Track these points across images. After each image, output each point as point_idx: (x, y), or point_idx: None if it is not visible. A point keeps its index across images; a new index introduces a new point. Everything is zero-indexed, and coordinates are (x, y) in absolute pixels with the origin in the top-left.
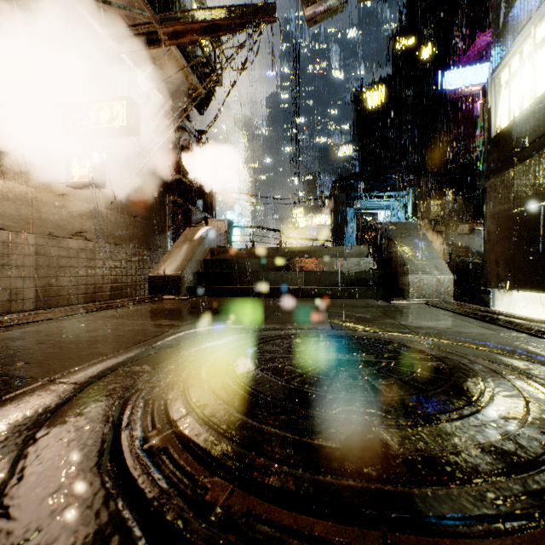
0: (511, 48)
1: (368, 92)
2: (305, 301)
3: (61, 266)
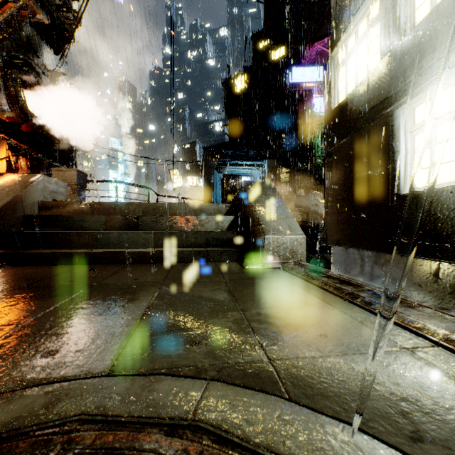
0: (348, 28)
1: (234, 78)
2: (144, 270)
3: None
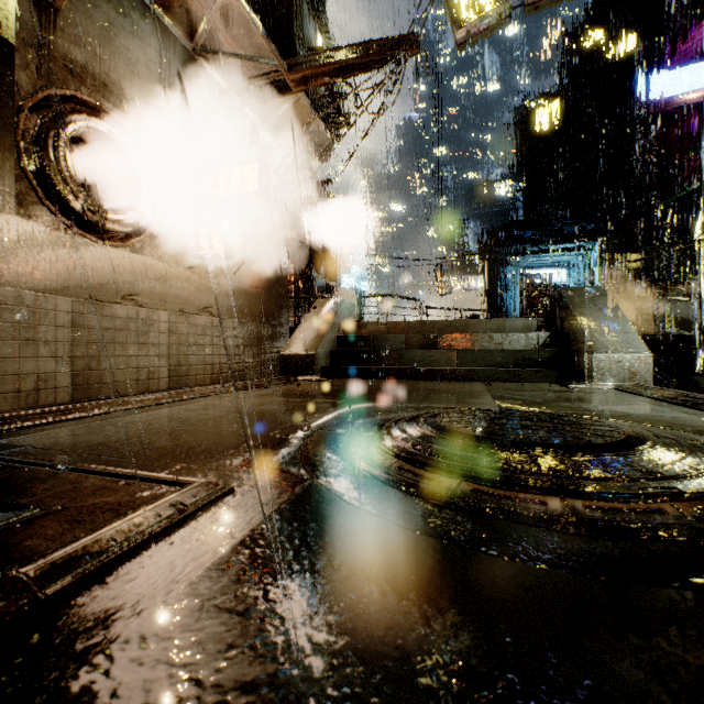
0: None
1: (535, 110)
2: (460, 384)
3: (190, 345)
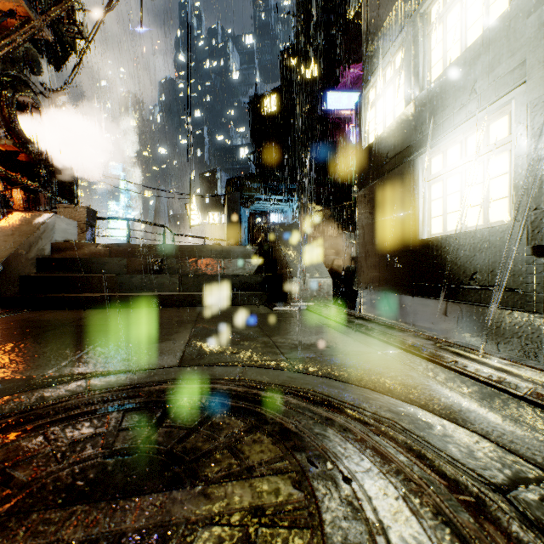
0: (377, 71)
1: (262, 97)
2: (174, 312)
3: None
